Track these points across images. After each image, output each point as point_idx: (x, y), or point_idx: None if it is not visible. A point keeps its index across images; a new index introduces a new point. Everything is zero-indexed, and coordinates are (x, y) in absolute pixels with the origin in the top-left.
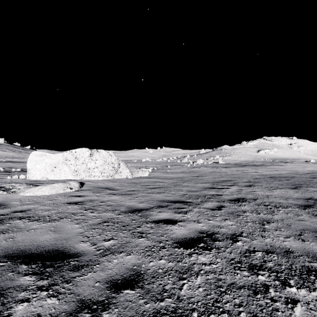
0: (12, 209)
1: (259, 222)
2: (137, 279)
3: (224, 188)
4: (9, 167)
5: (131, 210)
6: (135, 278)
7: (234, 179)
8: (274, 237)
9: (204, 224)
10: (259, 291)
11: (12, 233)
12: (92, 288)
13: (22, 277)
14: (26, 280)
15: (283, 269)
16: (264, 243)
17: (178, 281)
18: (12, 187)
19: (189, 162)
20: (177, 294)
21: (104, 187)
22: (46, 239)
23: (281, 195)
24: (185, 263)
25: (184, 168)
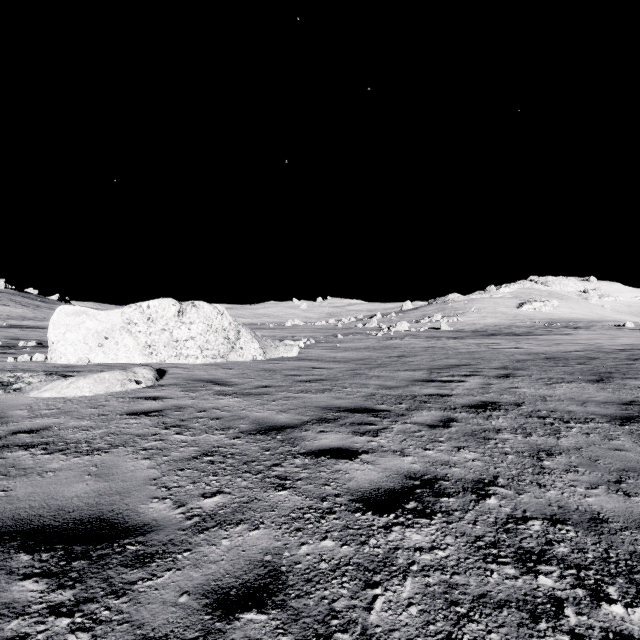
0: (11, 426)
1: (531, 453)
2: (273, 585)
3: (454, 382)
4: (14, 337)
5: (261, 428)
6: (268, 583)
7: (472, 362)
8: (564, 487)
9: (416, 458)
10: (543, 613)
11: (5, 479)
12: (173, 609)
13: (17, 583)
14: (27, 589)
15: (591, 561)
16: (544, 500)
17: (362, 591)
18: (15, 380)
19: (382, 327)
20: (360, 622)
21: (206, 380)
22: (79, 493)
23: (572, 396)
24: (377, 548)
25: (372, 340)
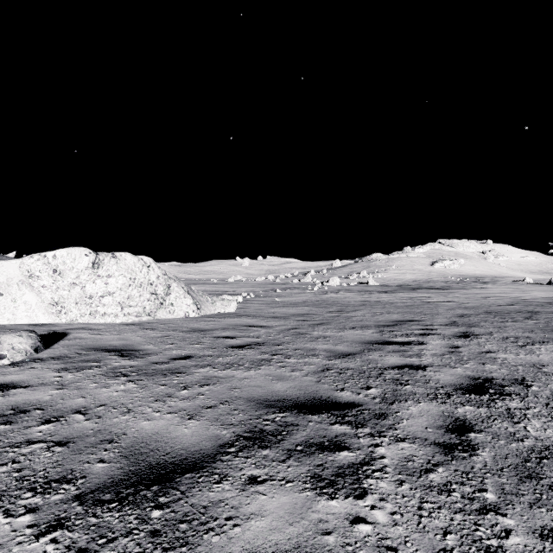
0: None
1: None
2: None
3: (414, 344)
4: None
5: (131, 474)
6: None
7: (417, 318)
8: None
9: None
10: None
11: None
12: None
13: None
14: None
15: None
16: None
17: None
18: None
19: (316, 282)
20: None
21: (109, 348)
22: None
23: None
24: None
25: (309, 294)
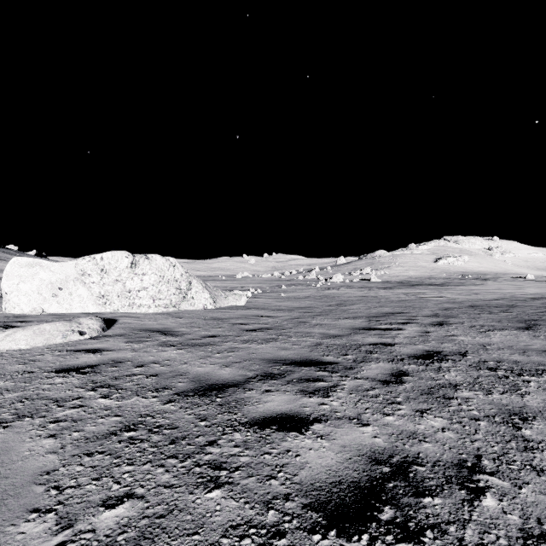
0: None
1: (503, 417)
2: None
3: (393, 330)
4: None
5: (200, 387)
6: None
7: (405, 310)
8: None
9: (377, 427)
10: None
11: None
12: None
13: None
14: None
15: None
16: None
17: None
18: None
19: (320, 279)
20: None
21: (154, 330)
22: None
23: (509, 344)
24: None
25: (312, 290)
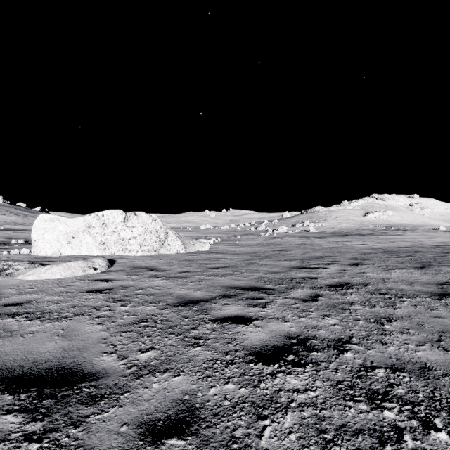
0: (3, 300)
1: (376, 319)
2: (190, 418)
3: (319, 268)
4: (8, 237)
5: (182, 301)
6: (186, 416)
7: (332, 255)
8: (400, 344)
9: (293, 323)
10: (388, 439)
11: None
12: (115, 436)
13: (2, 417)
14: (8, 421)
15: (421, 399)
16: (386, 354)
17: (255, 422)
18: (8, 267)
19: (268, 230)
20: (254, 446)
21: (144, 267)
22: (49, 349)
23: (403, 279)
24: (266, 390)
25: (261, 239)
